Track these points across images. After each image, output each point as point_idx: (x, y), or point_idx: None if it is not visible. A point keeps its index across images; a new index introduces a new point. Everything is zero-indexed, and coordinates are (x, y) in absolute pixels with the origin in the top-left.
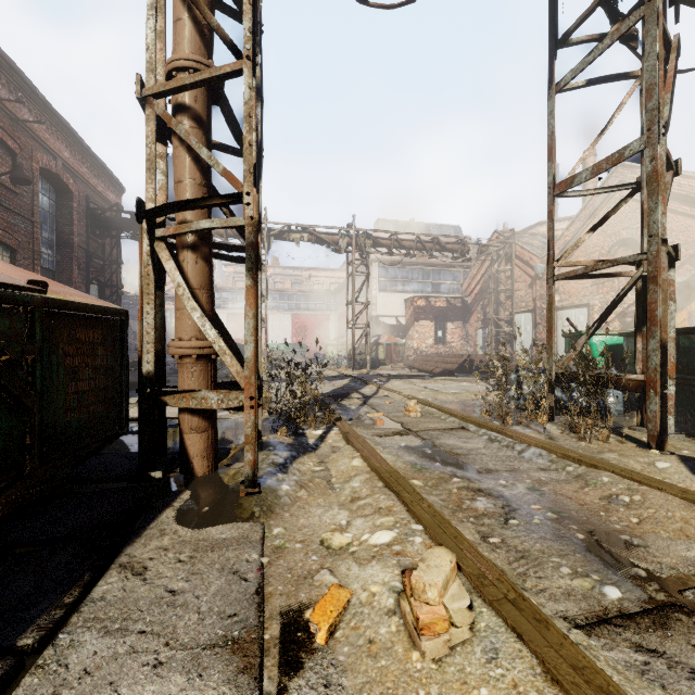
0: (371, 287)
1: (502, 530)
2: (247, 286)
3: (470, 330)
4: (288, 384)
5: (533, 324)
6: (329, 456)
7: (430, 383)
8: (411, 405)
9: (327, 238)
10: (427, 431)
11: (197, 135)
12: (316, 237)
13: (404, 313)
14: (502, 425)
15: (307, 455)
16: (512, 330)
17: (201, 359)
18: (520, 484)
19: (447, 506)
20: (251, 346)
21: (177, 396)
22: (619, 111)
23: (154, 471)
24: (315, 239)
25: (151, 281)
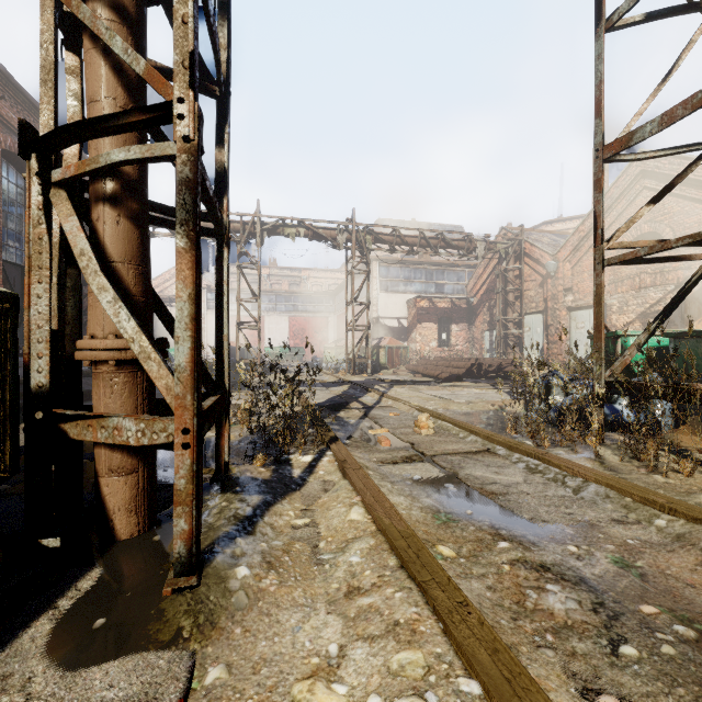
0: (372, 287)
1: (613, 671)
2: (178, 248)
3: (476, 333)
4: (267, 398)
5: (544, 325)
6: (318, 498)
7: (438, 390)
8: (422, 420)
9: (325, 233)
10: (445, 456)
11: (118, 32)
12: (313, 232)
13: (406, 314)
14: (534, 445)
15: (288, 498)
16: (520, 332)
17: (125, 367)
18: (601, 554)
19: (502, 603)
20: (185, 347)
21: (80, 424)
22: (688, 51)
23: (48, 538)
24: (312, 234)
25: (44, 249)
